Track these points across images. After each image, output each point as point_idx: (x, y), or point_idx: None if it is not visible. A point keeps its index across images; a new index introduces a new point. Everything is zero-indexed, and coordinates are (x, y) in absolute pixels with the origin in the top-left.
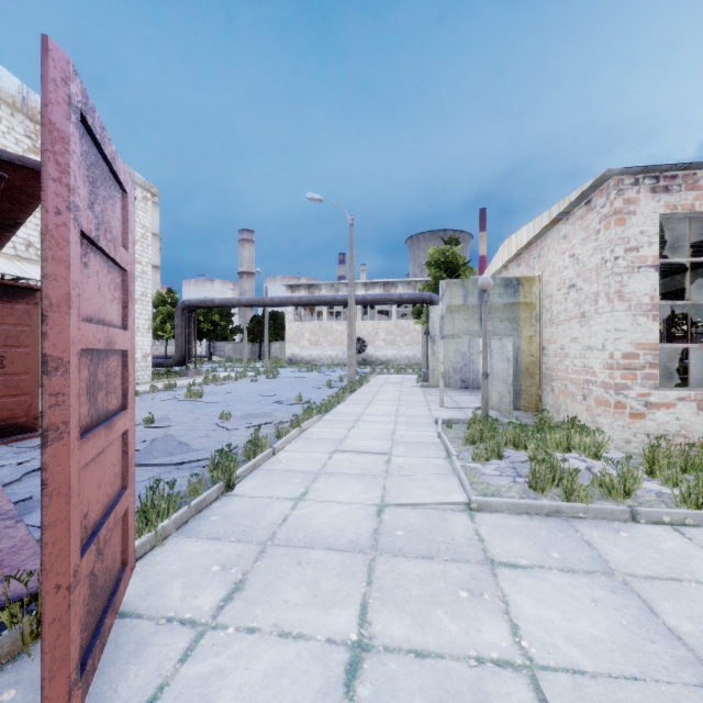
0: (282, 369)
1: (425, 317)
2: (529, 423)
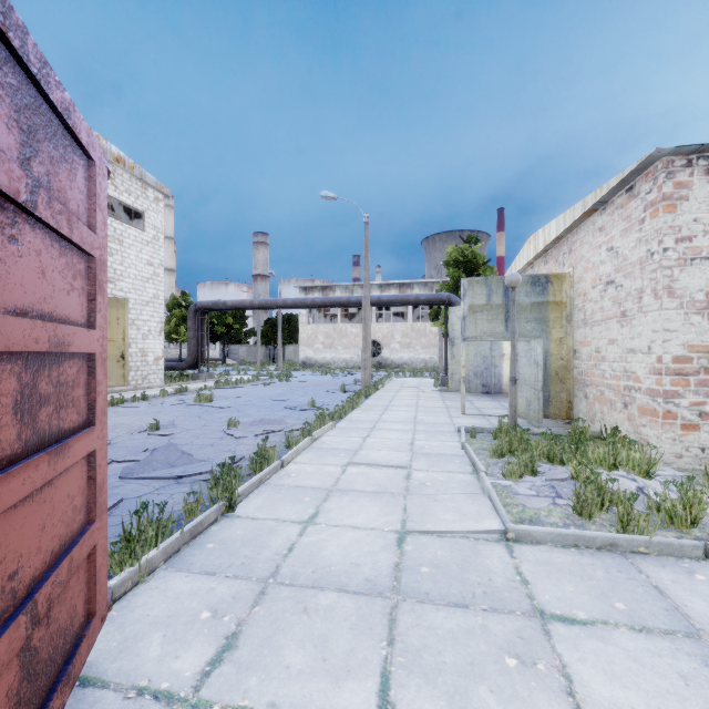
0: (296, 372)
1: (443, 319)
2: (561, 433)
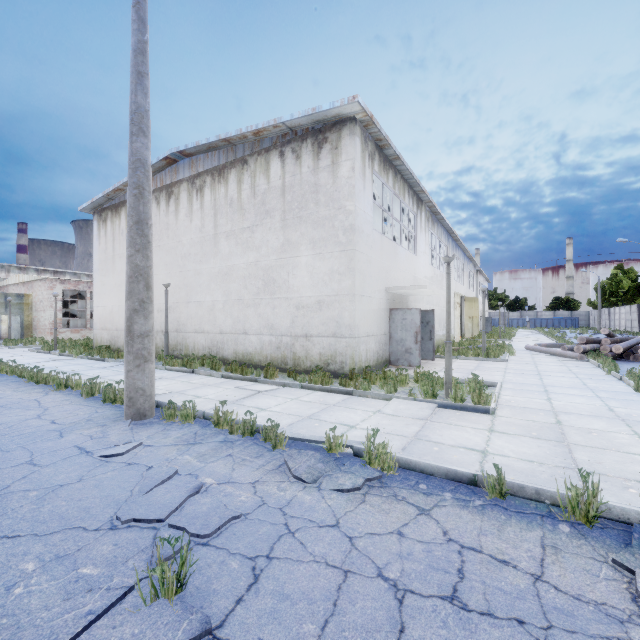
0: None
1: None
2: None
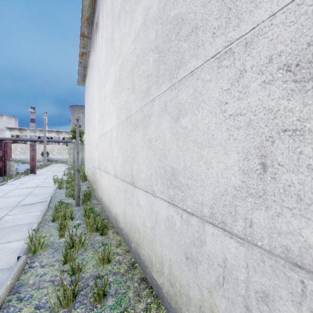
0: None
1: None
2: None
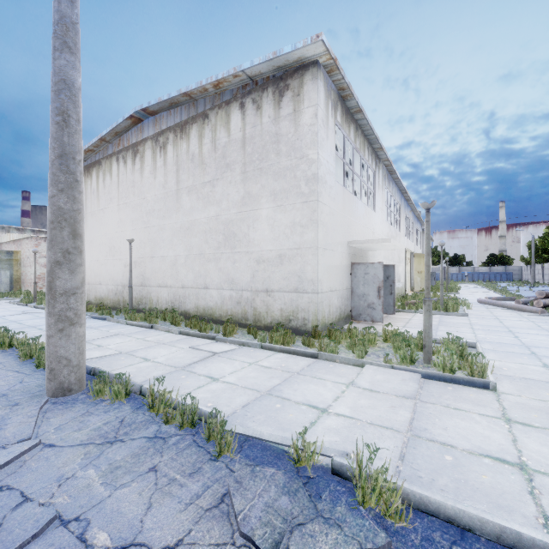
0: None
1: None
2: None
